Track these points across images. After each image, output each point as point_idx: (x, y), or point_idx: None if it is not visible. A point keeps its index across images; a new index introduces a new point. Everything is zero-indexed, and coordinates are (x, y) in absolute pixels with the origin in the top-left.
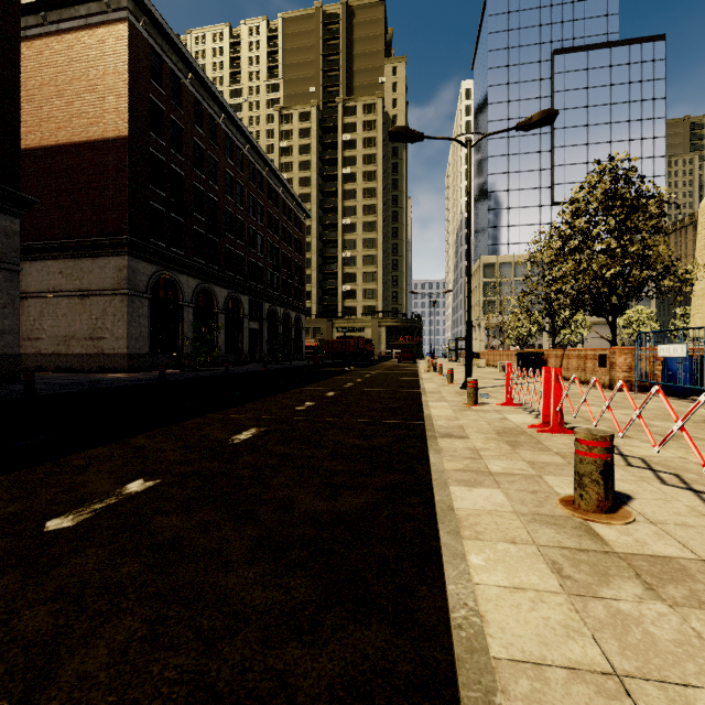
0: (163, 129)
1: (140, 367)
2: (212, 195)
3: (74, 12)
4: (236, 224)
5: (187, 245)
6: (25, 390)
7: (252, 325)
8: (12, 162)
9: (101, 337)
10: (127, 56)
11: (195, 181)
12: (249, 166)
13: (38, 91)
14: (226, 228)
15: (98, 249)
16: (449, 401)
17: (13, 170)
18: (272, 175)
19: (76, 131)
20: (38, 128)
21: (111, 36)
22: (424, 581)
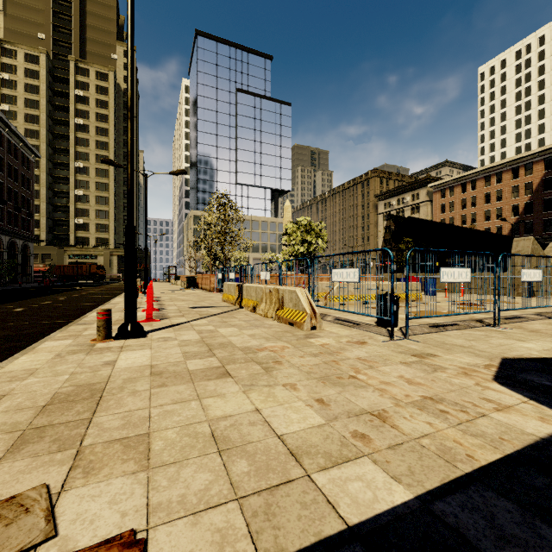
0: None
1: None
2: None
3: None
4: None
5: None
6: None
7: None
8: None
9: None
10: None
11: None
12: None
13: None
14: None
15: None
16: None
17: None
18: None
19: None
20: None
21: None
22: (82, 316)
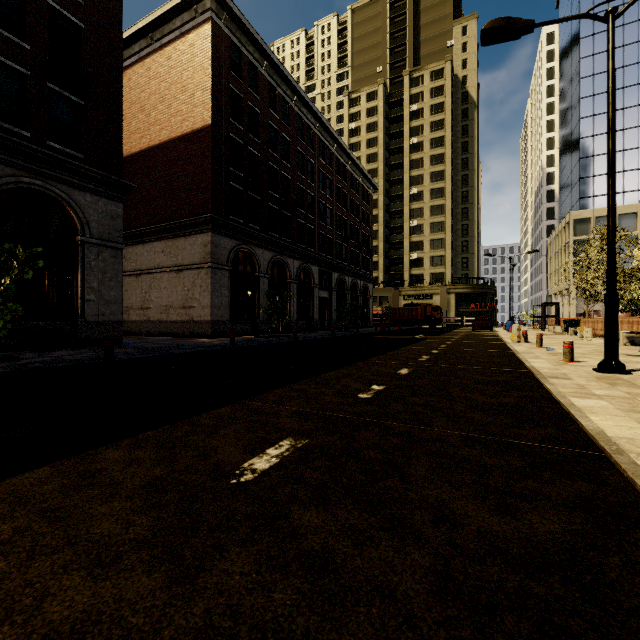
0: (241, 115)
1: (221, 333)
2: (285, 173)
3: (172, 26)
4: (307, 199)
5: (263, 220)
6: (105, 355)
7: (322, 294)
8: (116, 154)
9: (191, 306)
10: (210, 52)
11: (270, 161)
12: (319, 144)
13: (147, 102)
14: (298, 204)
15: (189, 228)
16: (606, 397)
17: (117, 161)
18: (340, 151)
19: (173, 129)
20: (147, 132)
21: (199, 38)
22: None
